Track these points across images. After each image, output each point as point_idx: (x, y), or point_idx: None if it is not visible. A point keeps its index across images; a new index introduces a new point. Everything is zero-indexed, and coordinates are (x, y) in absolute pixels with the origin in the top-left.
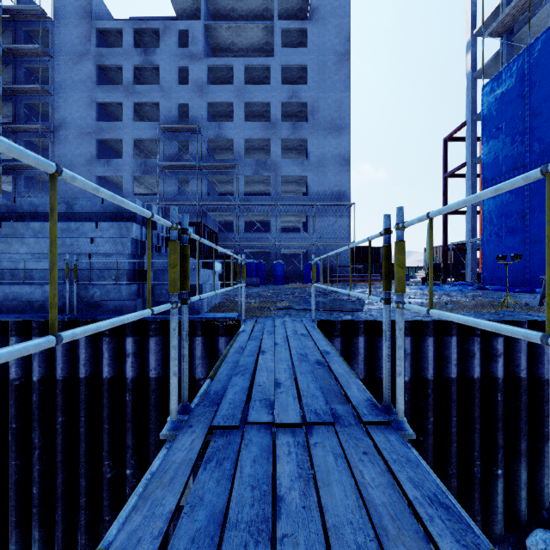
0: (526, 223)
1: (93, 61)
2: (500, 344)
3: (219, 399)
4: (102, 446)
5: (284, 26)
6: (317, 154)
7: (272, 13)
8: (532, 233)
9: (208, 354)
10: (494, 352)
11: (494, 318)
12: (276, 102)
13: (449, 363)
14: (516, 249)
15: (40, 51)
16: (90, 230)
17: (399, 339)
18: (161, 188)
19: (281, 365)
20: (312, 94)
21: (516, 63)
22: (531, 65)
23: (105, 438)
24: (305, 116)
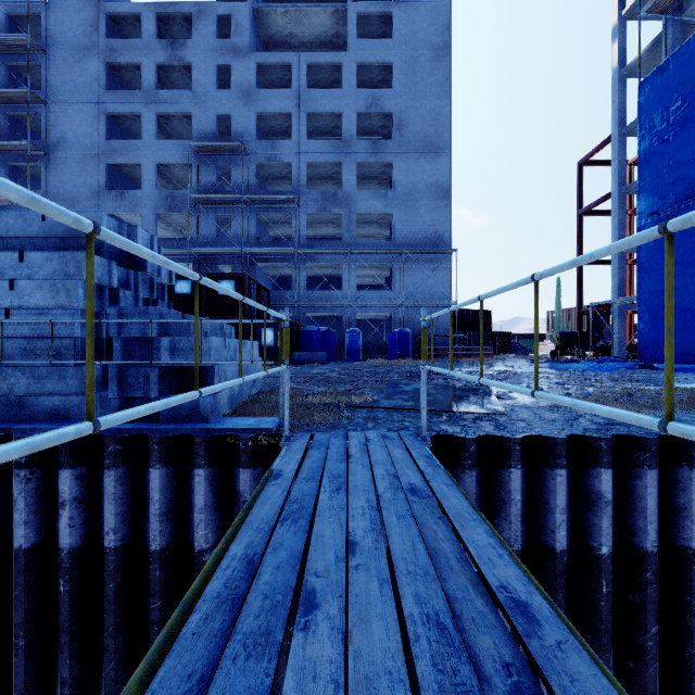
0: None
1: (101, 57)
2: None
3: None
4: (13, 680)
5: (361, 9)
6: (406, 183)
7: None
8: None
9: (219, 500)
10: None
11: None
12: (349, 113)
13: (688, 519)
14: (691, 311)
15: (29, 44)
16: (9, 266)
17: None
18: (194, 230)
19: None
20: (398, 101)
21: (691, 46)
22: None
23: (18, 666)
24: (389, 133)
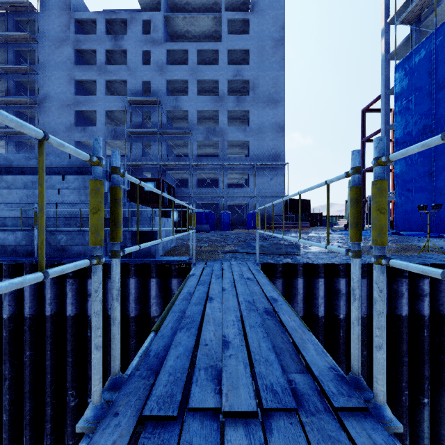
0: (433, 178)
1: (72, 45)
2: (426, 285)
3: (159, 364)
4: (66, 377)
5: (230, 16)
6: (257, 122)
7: (220, 6)
8: (438, 187)
9: (162, 294)
10: (421, 292)
11: (419, 261)
12: (223, 80)
13: None
14: (424, 201)
15: (28, 37)
16: (57, 182)
17: (379, 303)
18: (128, 151)
19: (229, 316)
20: (253, 72)
21: (424, 45)
22: (437, 47)
23: (68, 370)
24: (247, 91)
